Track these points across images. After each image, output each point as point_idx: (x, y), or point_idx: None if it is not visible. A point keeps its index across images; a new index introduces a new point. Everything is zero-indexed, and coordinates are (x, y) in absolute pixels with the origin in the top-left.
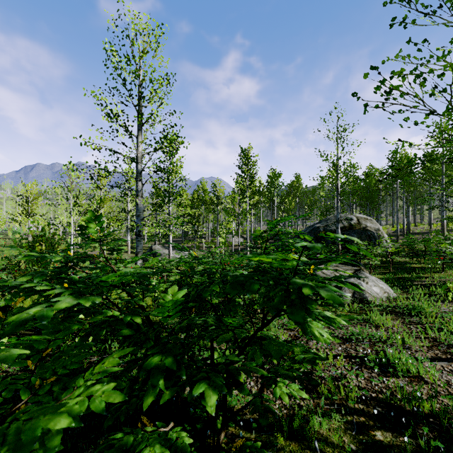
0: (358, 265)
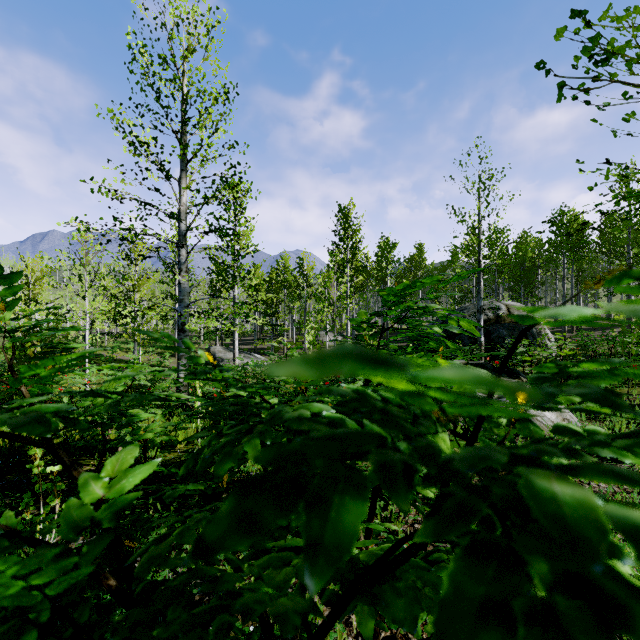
0: (518, 376)
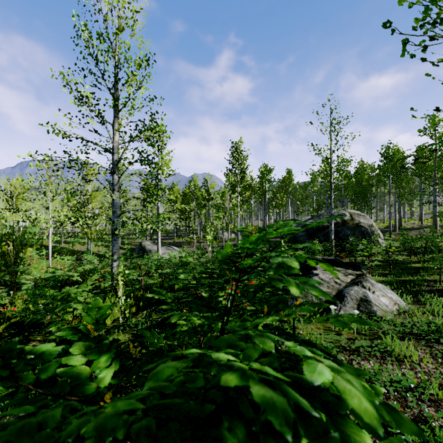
0: (360, 269)
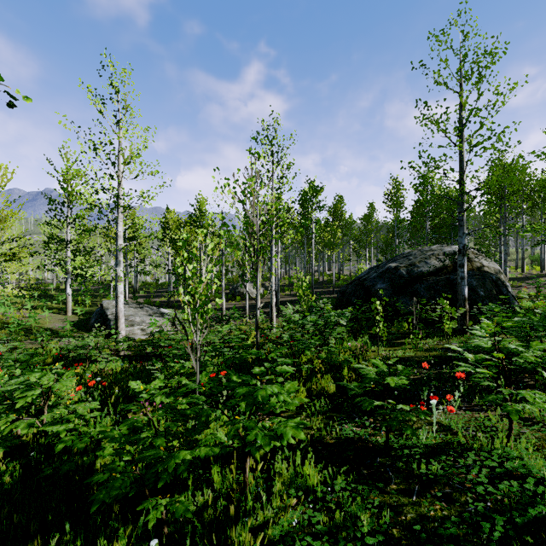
0: None
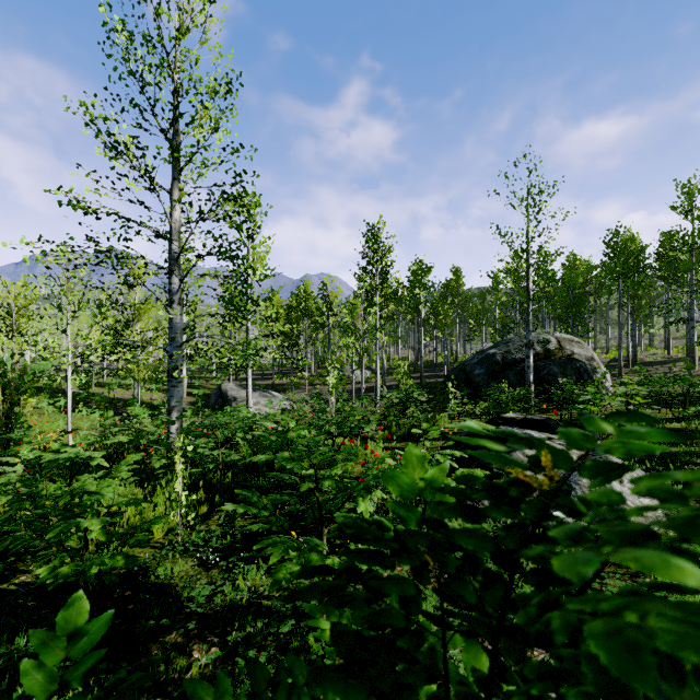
0: None
